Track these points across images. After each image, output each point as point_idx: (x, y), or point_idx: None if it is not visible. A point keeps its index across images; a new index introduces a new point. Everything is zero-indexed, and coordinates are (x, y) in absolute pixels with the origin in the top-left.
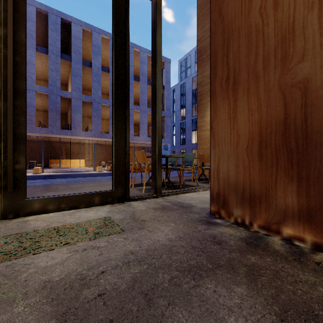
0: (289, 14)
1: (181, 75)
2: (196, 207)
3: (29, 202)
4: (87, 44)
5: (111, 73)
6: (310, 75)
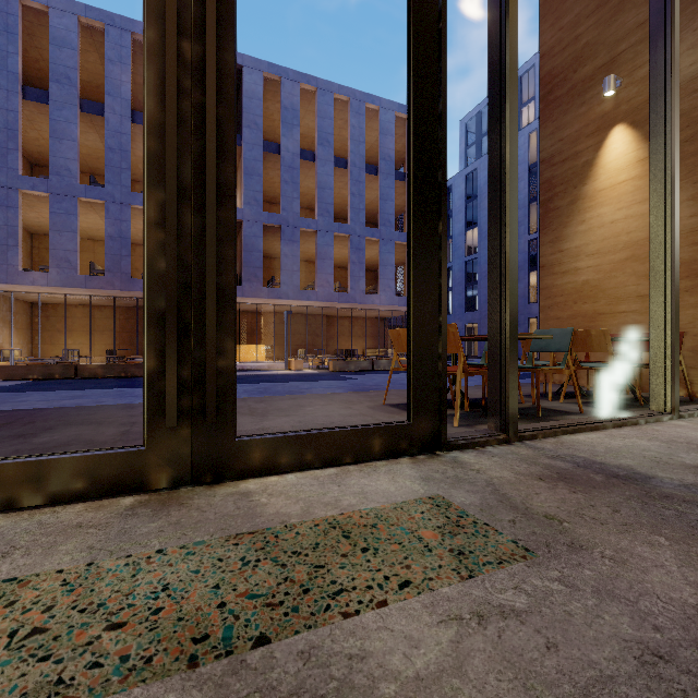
0: None
1: (466, 153)
2: (660, 479)
3: (243, 447)
4: (271, 108)
5: (319, 163)
6: None
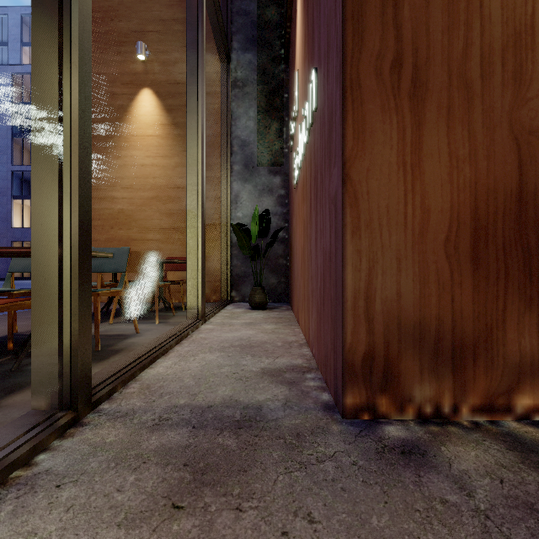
0: None
1: None
2: (268, 407)
3: None
4: None
5: None
6: None
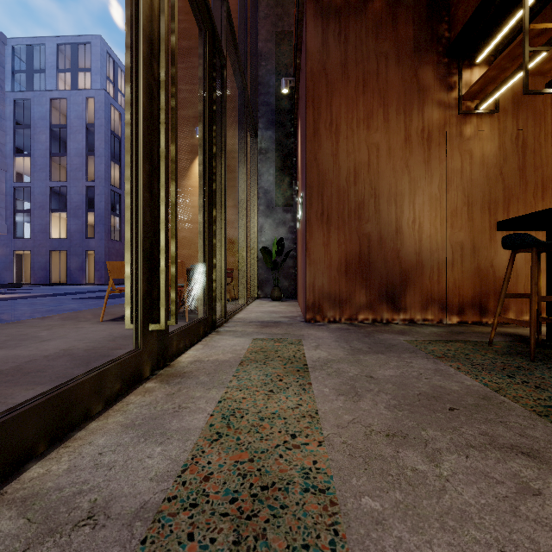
0: (362, 193)
1: (14, 76)
2: (283, 321)
3: (171, 340)
4: None
5: None
6: (371, 232)
